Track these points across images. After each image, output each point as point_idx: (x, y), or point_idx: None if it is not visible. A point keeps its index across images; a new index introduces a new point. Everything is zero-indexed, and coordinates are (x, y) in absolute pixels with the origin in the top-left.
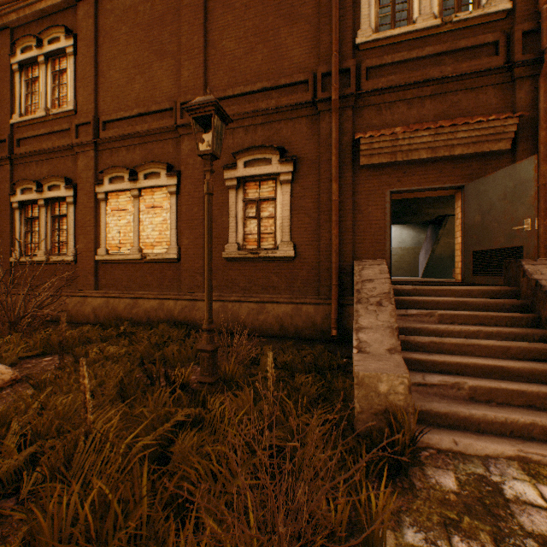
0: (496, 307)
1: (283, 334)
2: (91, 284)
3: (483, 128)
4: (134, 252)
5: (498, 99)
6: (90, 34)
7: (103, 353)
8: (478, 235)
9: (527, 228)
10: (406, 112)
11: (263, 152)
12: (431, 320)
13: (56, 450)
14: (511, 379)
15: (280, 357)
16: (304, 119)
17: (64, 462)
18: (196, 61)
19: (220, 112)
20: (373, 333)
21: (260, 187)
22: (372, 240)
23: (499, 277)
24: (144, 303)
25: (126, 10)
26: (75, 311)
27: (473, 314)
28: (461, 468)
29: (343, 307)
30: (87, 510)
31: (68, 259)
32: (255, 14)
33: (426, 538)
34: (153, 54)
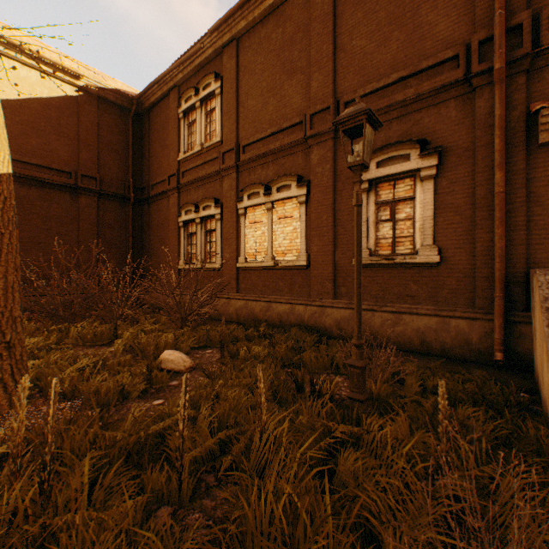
0: None
1: (424, 350)
2: (233, 287)
3: None
4: (268, 260)
5: None
6: (232, 73)
7: (250, 352)
8: None
9: None
10: None
11: (399, 148)
12: None
13: (240, 442)
14: None
15: (429, 379)
16: (452, 101)
17: (245, 454)
18: (324, 70)
19: (370, 119)
20: None
21: (394, 187)
22: None
23: None
24: (277, 307)
25: (261, 42)
26: (222, 310)
27: None
28: None
29: (511, 325)
30: (280, 512)
31: (216, 266)
32: (389, 1)
33: None
34: (284, 75)
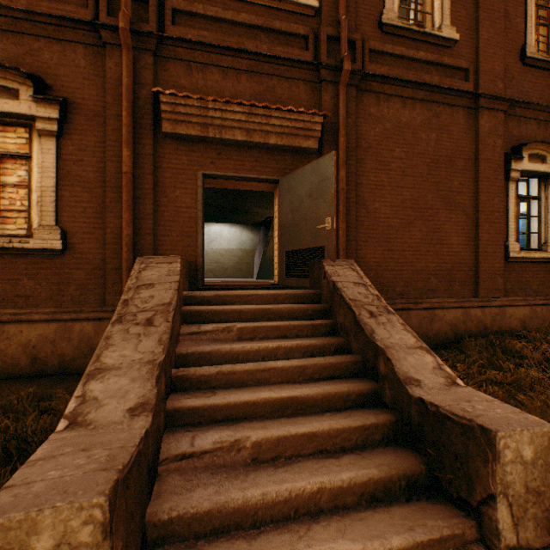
0: (300, 313)
1: (38, 371)
2: None
3: (295, 120)
4: None
5: (309, 97)
6: None
7: None
8: (290, 234)
9: (329, 227)
10: (221, 82)
11: (2, 75)
12: (229, 337)
13: None
14: (306, 412)
15: None
16: (82, 47)
17: None
18: None
19: None
20: (117, 378)
21: None
22: (181, 232)
23: (307, 279)
24: None
25: None
26: None
27: (276, 324)
28: None
29: None
30: None
31: None
32: None
33: None
34: None
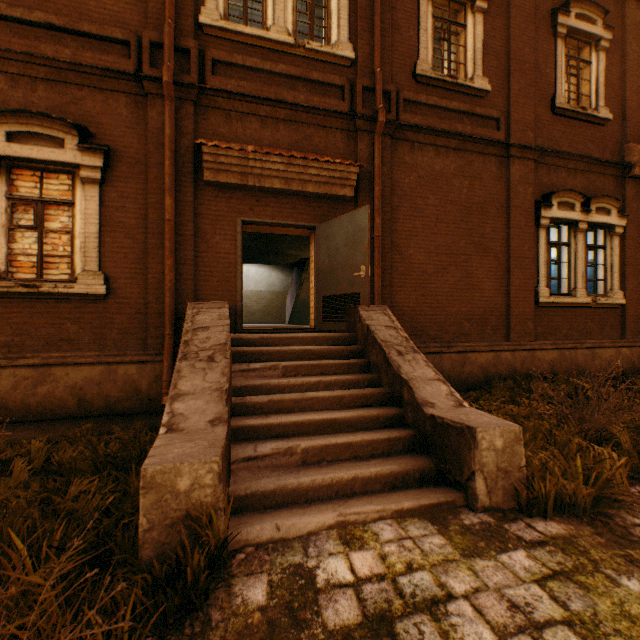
0: (337, 354)
1: (85, 412)
2: None
3: (332, 170)
4: None
5: (345, 145)
6: None
7: None
8: (327, 279)
9: (364, 275)
10: (260, 130)
11: (48, 125)
12: (275, 374)
13: None
14: (343, 431)
15: (60, 454)
16: (124, 96)
17: None
18: None
19: None
20: (195, 400)
21: (43, 181)
22: (220, 278)
23: (343, 323)
24: None
25: None
26: None
27: (317, 363)
28: (279, 563)
29: None
30: None
31: None
32: None
33: None
34: None
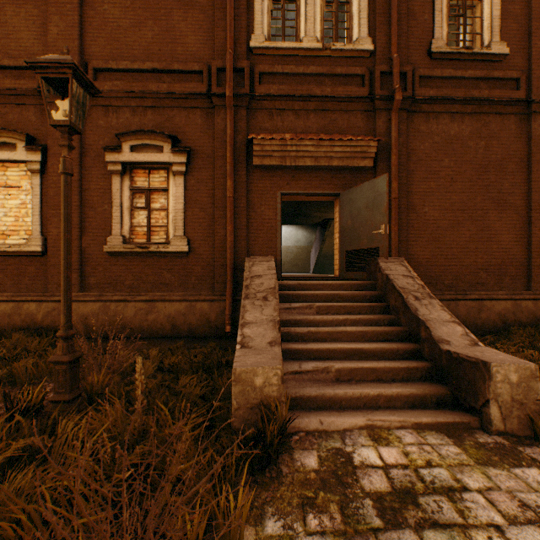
0: (360, 298)
1: (176, 334)
2: None
3: (353, 146)
4: None
5: (365, 124)
6: None
7: None
8: (350, 237)
9: (382, 232)
10: (294, 121)
11: (154, 138)
12: (310, 312)
13: None
14: (367, 359)
15: (168, 359)
16: (199, 110)
17: None
18: (68, 18)
19: (81, 78)
20: (257, 328)
21: (150, 176)
22: (265, 238)
23: (364, 272)
24: None
25: None
26: None
27: (343, 304)
28: (324, 446)
29: (237, 302)
30: None
31: None
32: None
33: (284, 525)
34: None
